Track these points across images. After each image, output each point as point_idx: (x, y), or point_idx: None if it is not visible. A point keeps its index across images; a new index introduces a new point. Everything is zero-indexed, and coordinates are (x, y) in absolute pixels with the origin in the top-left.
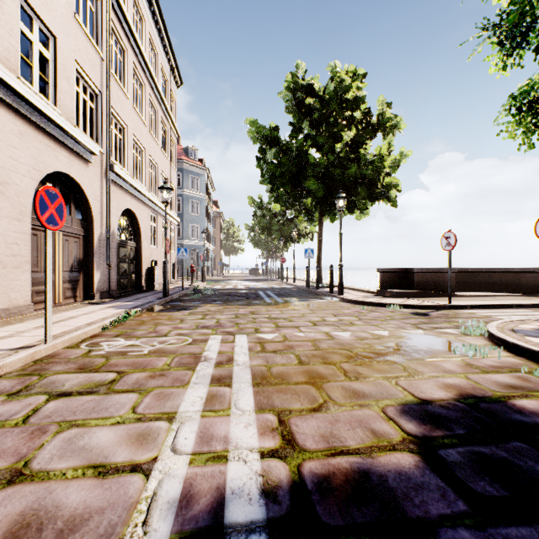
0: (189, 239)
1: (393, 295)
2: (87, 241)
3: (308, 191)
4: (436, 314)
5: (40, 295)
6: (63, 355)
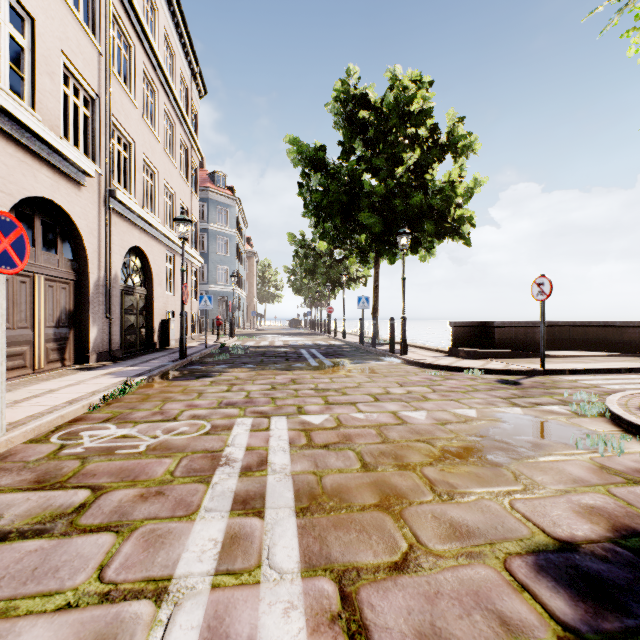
0: (215, 284)
1: (470, 355)
2: (79, 287)
3: (362, 226)
4: (529, 382)
5: (13, 359)
6: (20, 456)
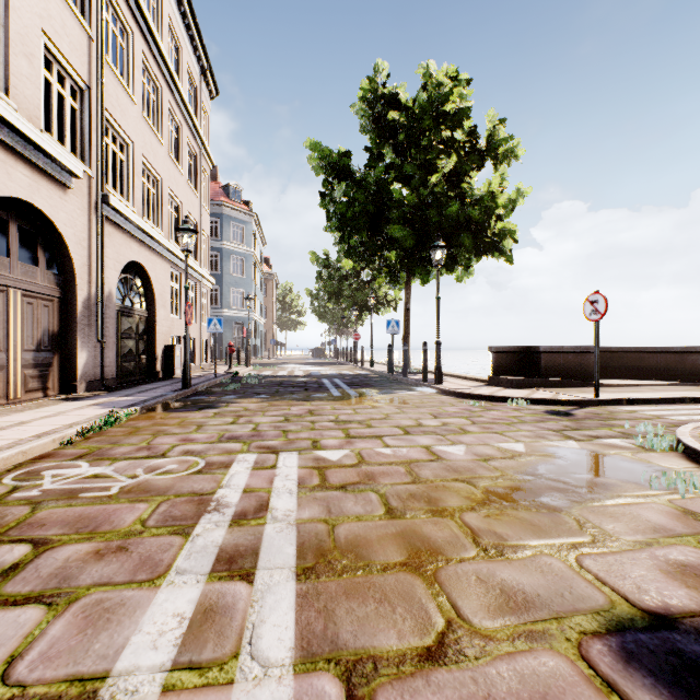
0: (230, 309)
1: (513, 384)
2: (65, 305)
3: (392, 241)
4: (583, 413)
5: None
6: None
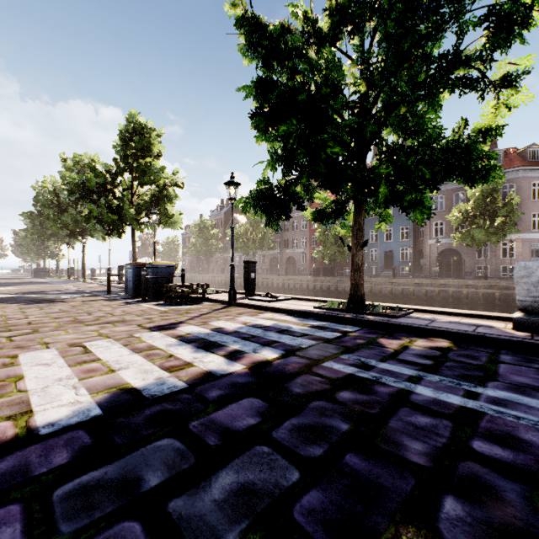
0: None
1: None
2: None
3: None
4: None
5: None
6: None
